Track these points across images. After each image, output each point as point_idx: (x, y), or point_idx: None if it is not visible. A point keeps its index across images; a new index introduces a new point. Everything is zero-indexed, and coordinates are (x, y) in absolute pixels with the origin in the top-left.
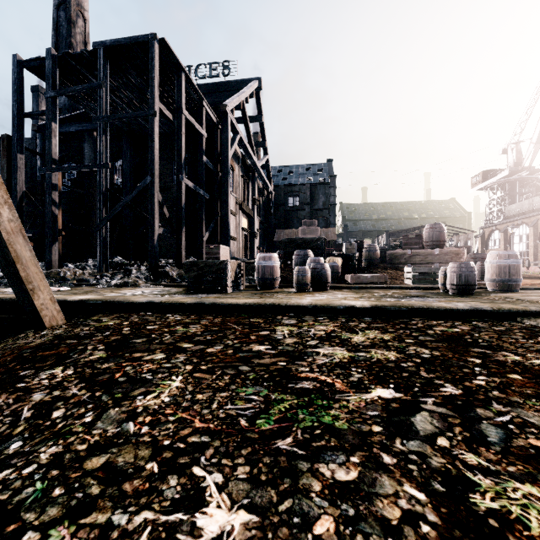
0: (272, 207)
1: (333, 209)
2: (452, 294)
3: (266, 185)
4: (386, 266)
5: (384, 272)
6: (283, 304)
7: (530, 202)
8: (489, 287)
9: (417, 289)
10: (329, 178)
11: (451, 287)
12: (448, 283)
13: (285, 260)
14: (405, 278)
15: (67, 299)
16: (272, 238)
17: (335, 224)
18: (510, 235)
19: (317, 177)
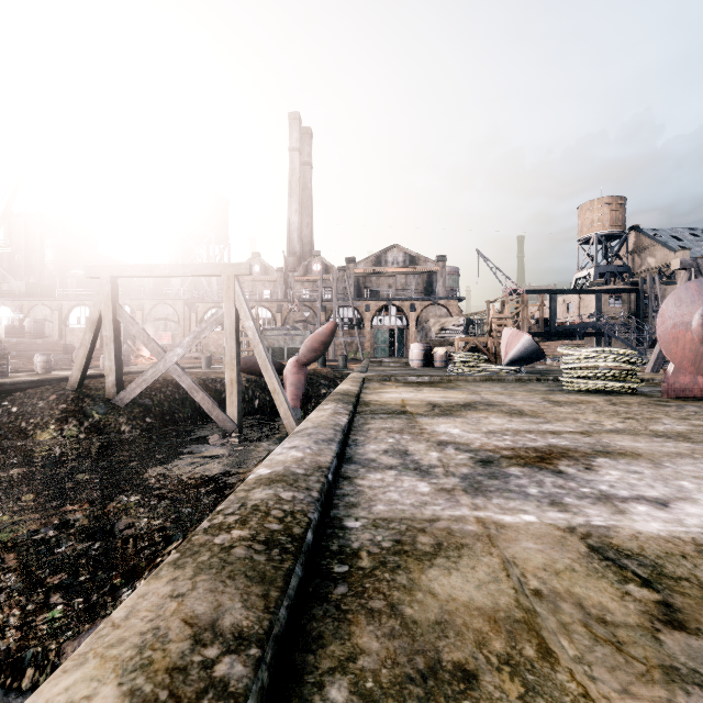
0: None
1: None
2: None
3: None
4: None
5: None
6: (127, 371)
7: (11, 285)
8: None
9: None
10: None
11: None
12: None
13: None
14: None
15: (32, 379)
16: None
17: None
18: None
19: None
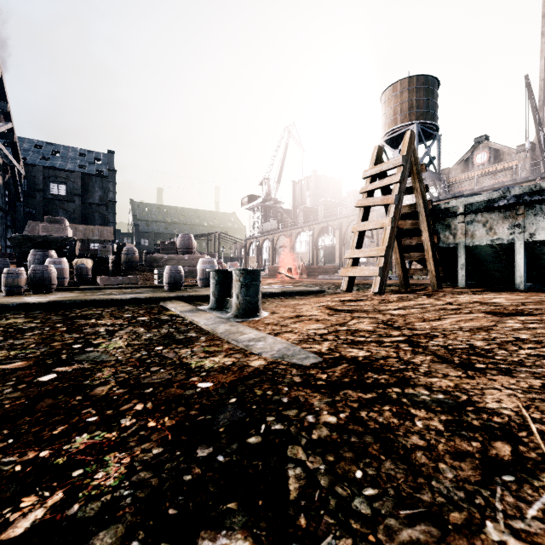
0: (21, 192)
1: (113, 206)
2: (166, 291)
3: (9, 161)
4: (147, 268)
5: (140, 274)
6: None
7: (271, 224)
8: (199, 284)
9: (151, 288)
10: (108, 171)
11: (166, 285)
12: (164, 282)
13: (18, 260)
14: (155, 279)
15: None
16: (22, 231)
17: (115, 223)
18: (261, 247)
19: (93, 167)
